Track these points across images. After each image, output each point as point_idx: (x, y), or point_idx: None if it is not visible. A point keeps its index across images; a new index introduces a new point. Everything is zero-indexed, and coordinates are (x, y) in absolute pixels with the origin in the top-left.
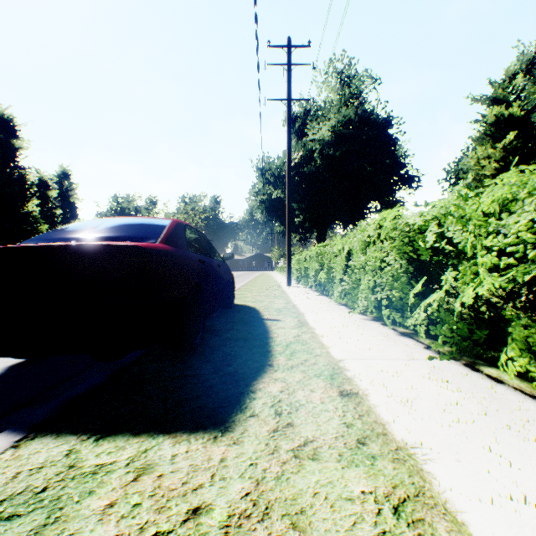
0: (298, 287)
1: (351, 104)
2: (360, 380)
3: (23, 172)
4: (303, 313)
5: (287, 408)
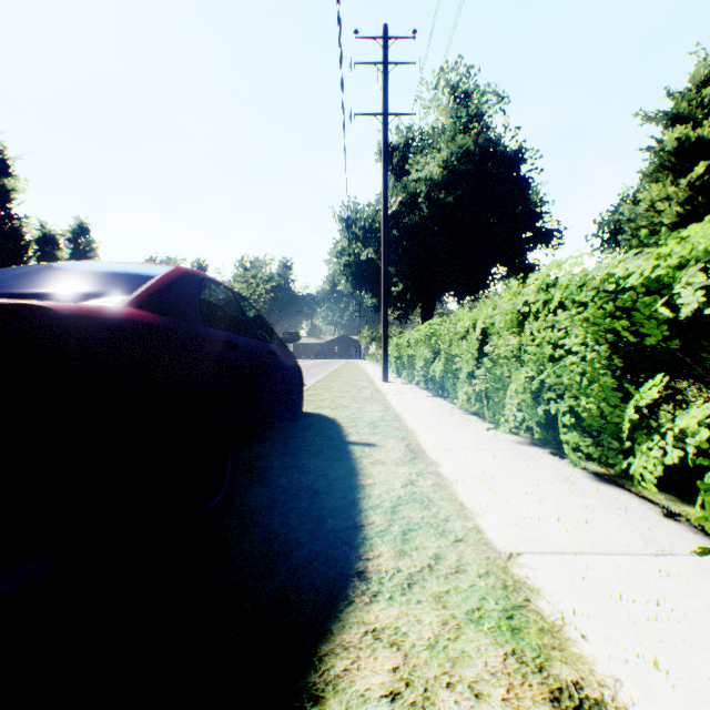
0: (399, 383)
1: (469, 130)
2: (584, 637)
3: (18, 224)
4: (413, 430)
5: None
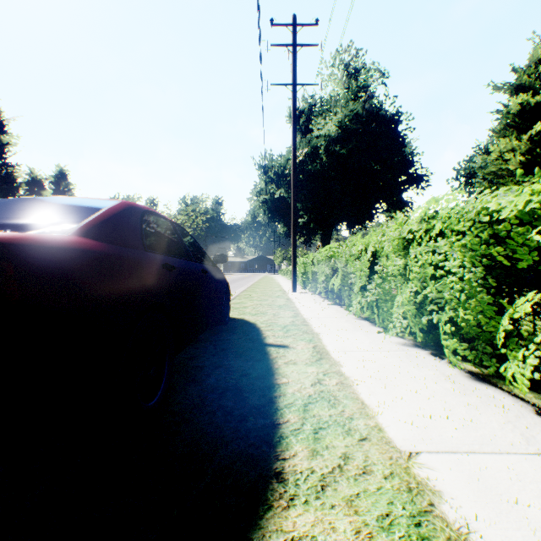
0: (305, 293)
1: (358, 98)
2: None
3: (12, 170)
4: (318, 333)
5: None
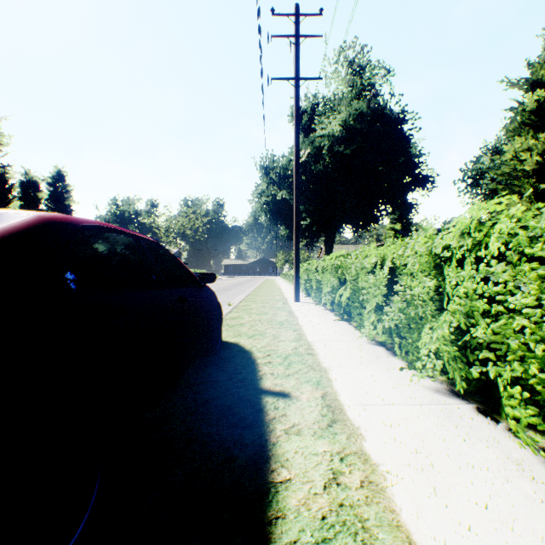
0: (308, 304)
1: (363, 96)
2: None
3: (3, 171)
4: (326, 370)
5: None
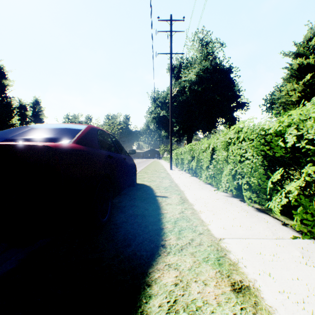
0: (177, 170)
1: (208, 59)
2: (245, 266)
3: (10, 100)
4: (183, 191)
5: (184, 314)
